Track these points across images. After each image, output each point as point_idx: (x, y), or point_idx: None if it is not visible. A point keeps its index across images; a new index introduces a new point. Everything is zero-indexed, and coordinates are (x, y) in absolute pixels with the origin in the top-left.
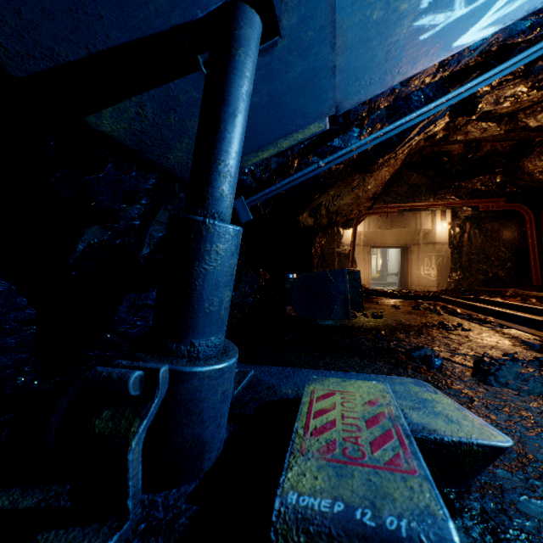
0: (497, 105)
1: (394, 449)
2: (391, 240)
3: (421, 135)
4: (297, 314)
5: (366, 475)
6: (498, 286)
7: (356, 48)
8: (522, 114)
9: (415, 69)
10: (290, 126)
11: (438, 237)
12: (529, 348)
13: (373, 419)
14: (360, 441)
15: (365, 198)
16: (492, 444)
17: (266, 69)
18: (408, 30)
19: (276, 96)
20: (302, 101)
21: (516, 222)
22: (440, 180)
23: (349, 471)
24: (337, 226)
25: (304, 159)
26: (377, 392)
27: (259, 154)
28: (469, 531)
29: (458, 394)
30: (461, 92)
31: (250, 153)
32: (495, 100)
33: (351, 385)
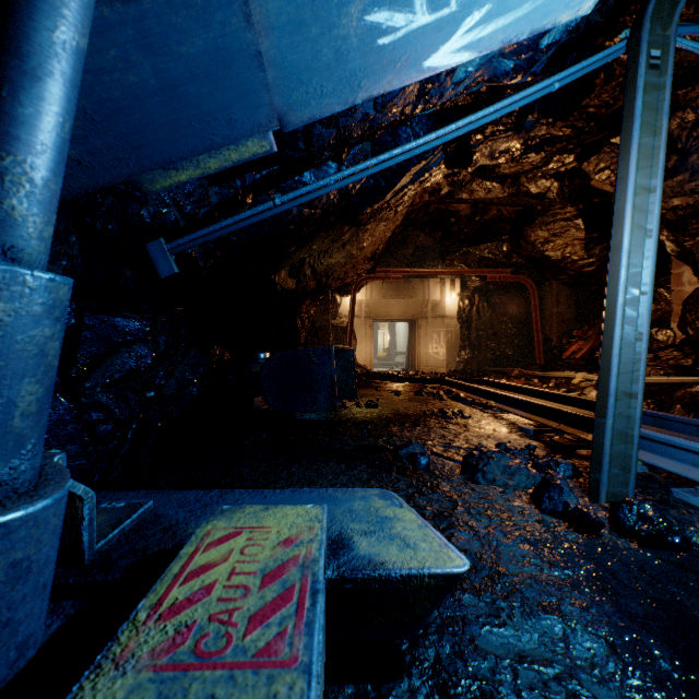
0: (493, 160)
1: (282, 622)
2: (397, 312)
3: (416, 184)
4: (270, 407)
5: (212, 687)
6: (506, 365)
7: (288, 32)
8: (524, 177)
9: (382, 87)
10: (212, 137)
11: (447, 309)
12: (524, 434)
13: (277, 571)
14: (235, 617)
15: (362, 257)
16: (446, 572)
17: (138, 27)
18: (360, 26)
19: (171, 80)
20: (221, 98)
21: (522, 296)
22: (448, 243)
23: (186, 684)
24: (333, 291)
25: (262, 195)
26: (305, 522)
27: (171, 174)
28: (415, 695)
29: (442, 500)
30: (455, 138)
31: (153, 169)
32: (490, 153)
33: (273, 515)
